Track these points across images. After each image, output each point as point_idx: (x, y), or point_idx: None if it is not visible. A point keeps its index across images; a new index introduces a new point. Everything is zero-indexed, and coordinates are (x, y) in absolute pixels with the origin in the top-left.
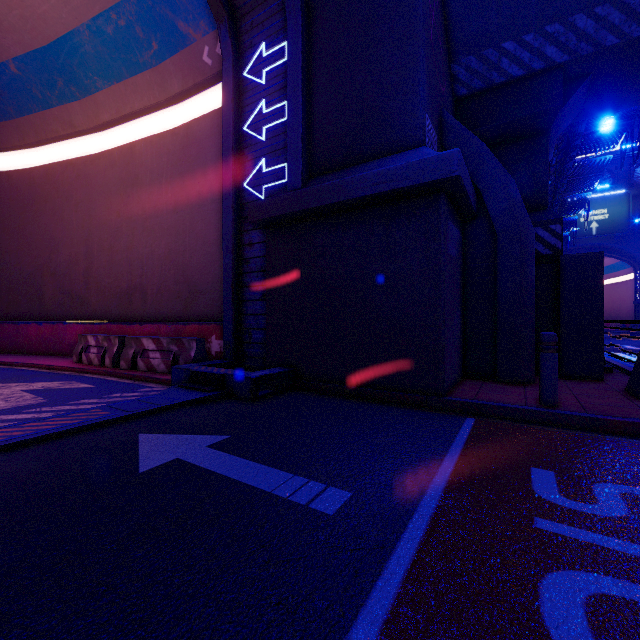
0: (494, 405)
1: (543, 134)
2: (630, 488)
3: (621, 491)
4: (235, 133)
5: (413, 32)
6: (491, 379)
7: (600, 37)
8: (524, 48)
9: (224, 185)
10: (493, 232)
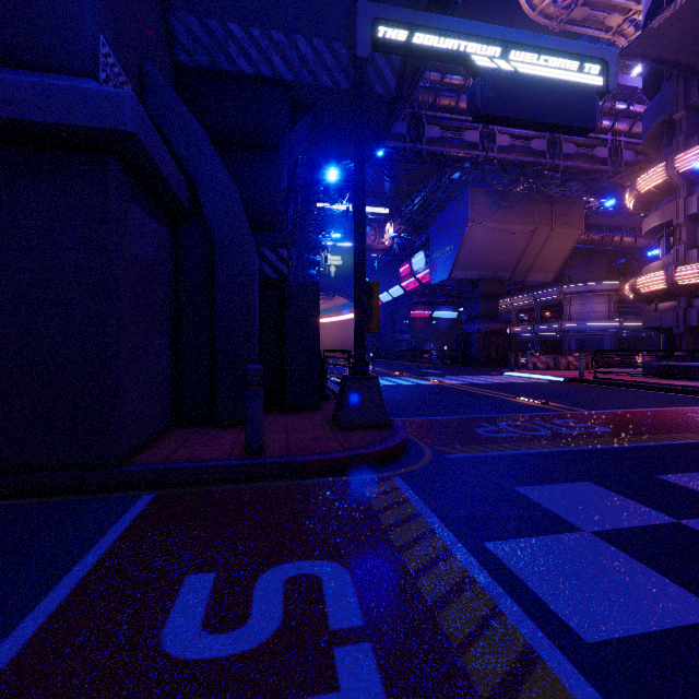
0: (186, 467)
1: (273, 151)
2: (299, 565)
3: (287, 576)
4: None
5: None
6: (210, 423)
7: (318, 72)
8: (252, 42)
9: None
10: (212, 241)
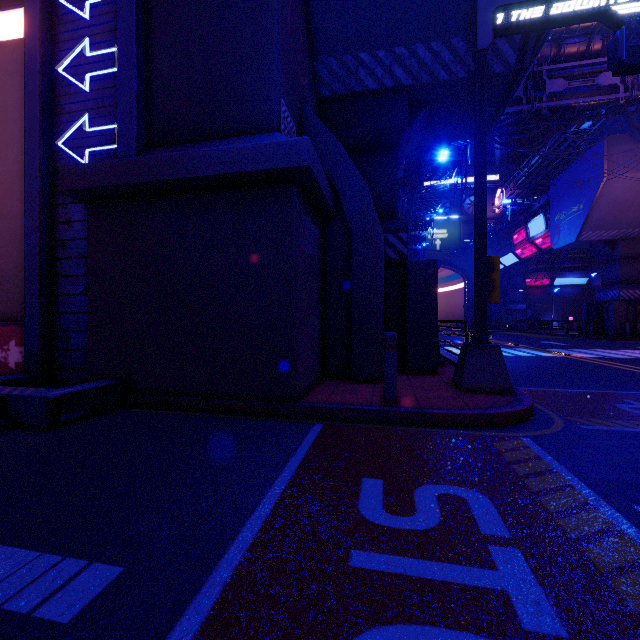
0: (342, 408)
1: (394, 149)
2: (445, 487)
3: (438, 493)
4: (44, 73)
5: (267, 5)
6: (348, 378)
7: (435, 70)
8: (377, 63)
9: (27, 139)
10: (349, 233)
